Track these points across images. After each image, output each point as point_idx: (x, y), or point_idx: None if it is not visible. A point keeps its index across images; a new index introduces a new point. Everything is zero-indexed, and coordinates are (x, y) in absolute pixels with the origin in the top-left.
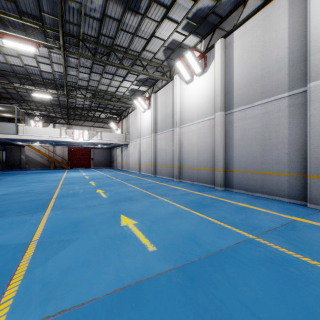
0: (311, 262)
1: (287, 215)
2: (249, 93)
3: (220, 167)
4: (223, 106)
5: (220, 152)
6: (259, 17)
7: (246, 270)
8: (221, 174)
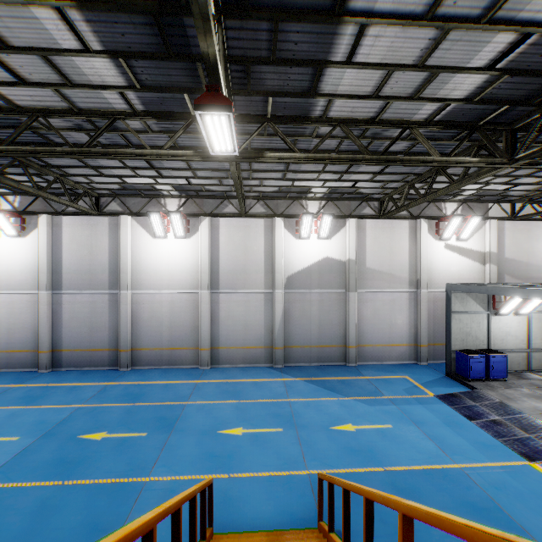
0: (105, 405)
1: (104, 382)
2: (79, 280)
3: (47, 348)
4: (50, 285)
5: (47, 333)
6: (88, 220)
7: (77, 420)
8: (48, 355)
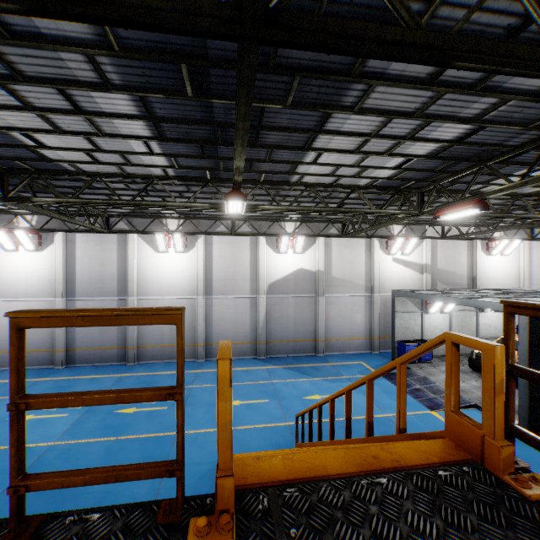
0: None
1: (118, 374)
2: (91, 289)
3: (63, 348)
4: (65, 293)
5: (63, 334)
6: (99, 237)
7: None
8: (64, 354)
